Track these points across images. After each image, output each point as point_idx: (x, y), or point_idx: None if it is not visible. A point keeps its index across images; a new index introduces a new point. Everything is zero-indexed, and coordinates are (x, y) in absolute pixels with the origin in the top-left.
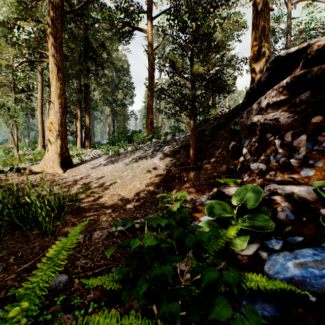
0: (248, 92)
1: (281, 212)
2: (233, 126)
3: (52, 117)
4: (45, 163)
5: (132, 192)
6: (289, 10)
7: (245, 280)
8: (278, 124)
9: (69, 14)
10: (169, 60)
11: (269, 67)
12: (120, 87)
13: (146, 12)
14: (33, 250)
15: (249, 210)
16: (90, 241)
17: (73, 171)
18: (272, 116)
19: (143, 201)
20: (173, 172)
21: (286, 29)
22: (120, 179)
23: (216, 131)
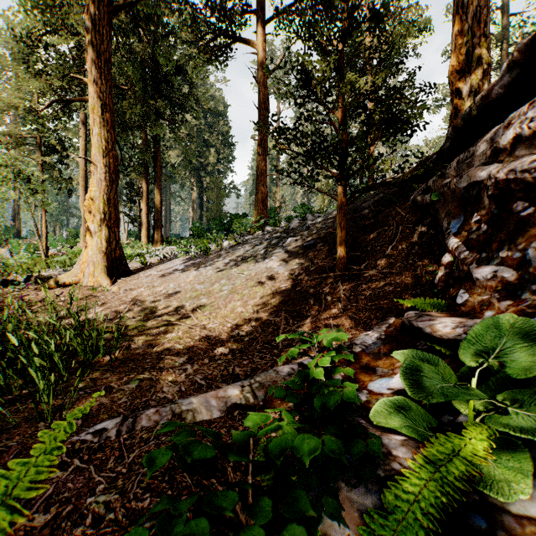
0: (456, 125)
1: None
2: (422, 196)
3: (92, 188)
4: (82, 269)
5: (229, 321)
6: (506, 0)
7: None
8: None
9: (122, 11)
10: (298, 73)
11: (517, 59)
12: (212, 143)
13: (255, 13)
14: (2, 458)
15: (501, 378)
16: (131, 437)
17: (128, 283)
18: (531, 162)
19: (249, 341)
20: (304, 285)
21: (501, 32)
22: (207, 297)
23: (384, 209)
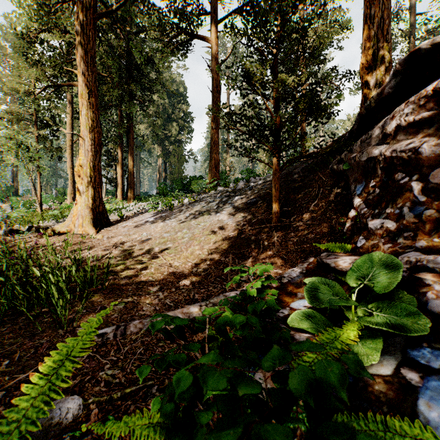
0: (361, 113)
1: (434, 299)
2: (337, 165)
3: (81, 157)
4: (73, 221)
5: (189, 261)
6: (413, 3)
7: (390, 433)
8: (416, 157)
9: (104, 17)
10: (242, 71)
11: (400, 69)
12: (174, 118)
13: (209, 14)
14: (38, 350)
15: (375, 295)
16: (124, 338)
17: (109, 232)
18: (407, 145)
19: (205, 275)
20: (247, 233)
21: (408, 29)
22: (172, 243)
23: (310, 174)
